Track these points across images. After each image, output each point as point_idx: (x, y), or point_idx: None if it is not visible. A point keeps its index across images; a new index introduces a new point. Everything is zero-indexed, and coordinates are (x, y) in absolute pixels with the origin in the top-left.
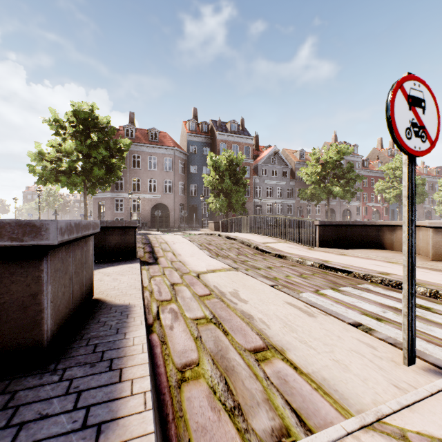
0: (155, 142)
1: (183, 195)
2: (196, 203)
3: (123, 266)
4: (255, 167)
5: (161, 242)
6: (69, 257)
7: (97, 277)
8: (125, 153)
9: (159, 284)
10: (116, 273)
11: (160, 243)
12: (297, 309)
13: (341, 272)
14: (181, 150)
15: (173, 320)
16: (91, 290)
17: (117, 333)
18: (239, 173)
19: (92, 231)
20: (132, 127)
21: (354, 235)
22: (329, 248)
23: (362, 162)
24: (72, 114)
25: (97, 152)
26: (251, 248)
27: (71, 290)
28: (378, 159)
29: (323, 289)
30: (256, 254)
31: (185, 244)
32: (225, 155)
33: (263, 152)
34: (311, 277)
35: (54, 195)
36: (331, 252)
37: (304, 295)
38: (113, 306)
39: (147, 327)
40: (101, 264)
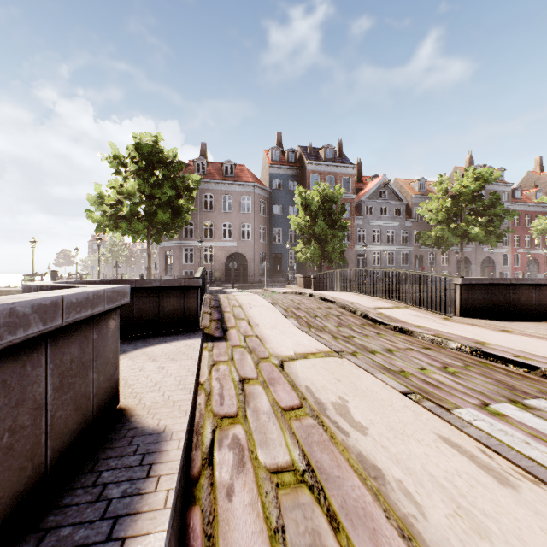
0: (230, 178)
1: (264, 242)
2: (280, 252)
3: (177, 344)
4: (357, 204)
5: (234, 304)
6: (34, 368)
7: (138, 362)
8: (194, 192)
9: (223, 378)
10: (165, 357)
11: (232, 306)
12: (467, 458)
13: (515, 366)
14: (262, 186)
15: (235, 471)
16: (113, 396)
17: (106, 541)
18: (337, 212)
19: (107, 305)
20: (203, 161)
21: (519, 299)
22: (477, 318)
23: (512, 192)
24: (134, 148)
25: (161, 192)
26: (356, 316)
27: (42, 426)
28: (536, 187)
29: (495, 402)
30: (365, 325)
31: (265, 309)
32: (318, 189)
33: (368, 185)
34: (464, 373)
35: (118, 245)
36: (483, 325)
37: (464, 413)
38: (138, 433)
39: (185, 490)
40: (150, 339)
